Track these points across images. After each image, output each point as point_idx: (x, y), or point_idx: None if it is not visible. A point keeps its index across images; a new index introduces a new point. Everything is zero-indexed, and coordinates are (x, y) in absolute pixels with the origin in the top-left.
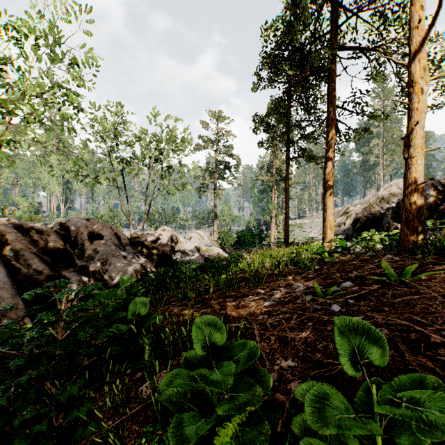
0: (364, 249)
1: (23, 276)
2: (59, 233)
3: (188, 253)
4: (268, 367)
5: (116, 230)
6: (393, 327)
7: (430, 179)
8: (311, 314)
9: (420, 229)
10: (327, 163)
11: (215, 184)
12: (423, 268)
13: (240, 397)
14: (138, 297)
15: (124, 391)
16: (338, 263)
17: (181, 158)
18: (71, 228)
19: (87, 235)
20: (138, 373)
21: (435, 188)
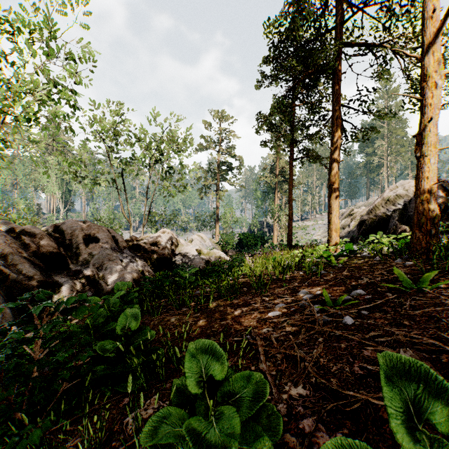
0: (372, 252)
1: (12, 282)
2: (53, 236)
3: (188, 256)
4: (275, 396)
5: (113, 233)
6: (418, 346)
7: (438, 180)
8: (321, 328)
9: (433, 232)
10: (333, 164)
11: (217, 186)
12: (440, 275)
13: (242, 448)
14: (129, 309)
15: (104, 428)
16: (346, 267)
17: (182, 159)
18: (65, 231)
19: (82, 238)
20: (125, 399)
21: (444, 189)
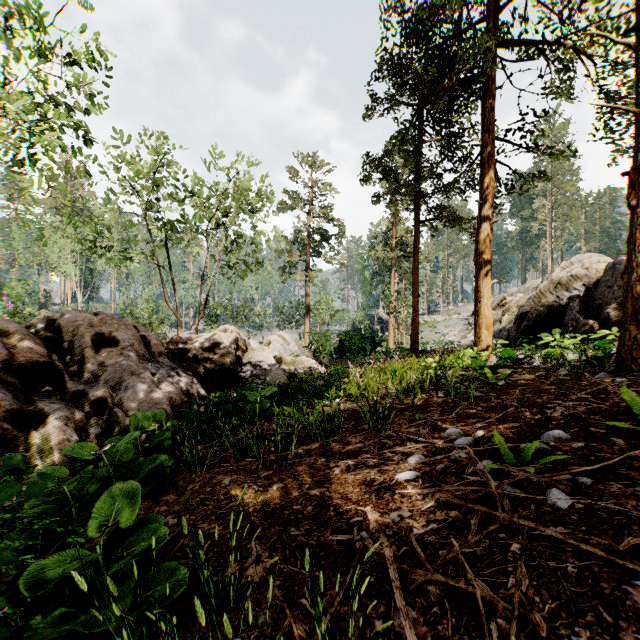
0: (548, 361)
1: None
2: (43, 335)
3: (262, 367)
4: None
5: (144, 331)
6: None
7: None
8: (511, 519)
9: None
10: (482, 225)
11: (307, 263)
12: None
13: None
14: (121, 482)
15: None
16: (514, 386)
17: (255, 222)
18: (64, 327)
19: (91, 339)
20: None
21: None
